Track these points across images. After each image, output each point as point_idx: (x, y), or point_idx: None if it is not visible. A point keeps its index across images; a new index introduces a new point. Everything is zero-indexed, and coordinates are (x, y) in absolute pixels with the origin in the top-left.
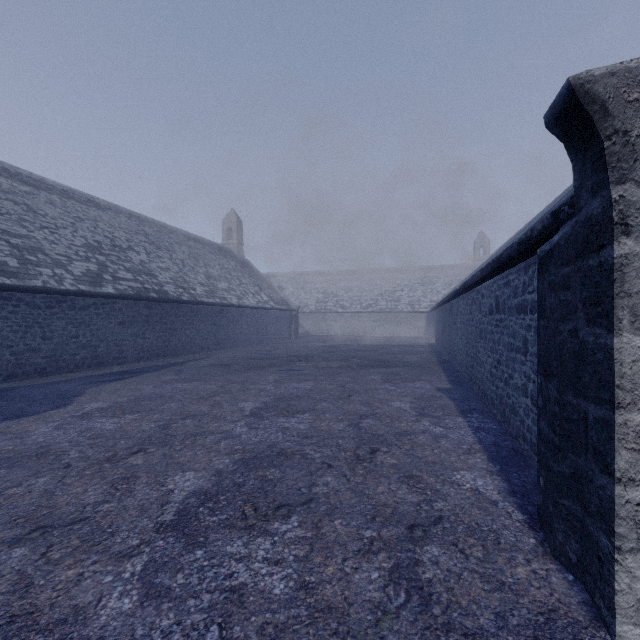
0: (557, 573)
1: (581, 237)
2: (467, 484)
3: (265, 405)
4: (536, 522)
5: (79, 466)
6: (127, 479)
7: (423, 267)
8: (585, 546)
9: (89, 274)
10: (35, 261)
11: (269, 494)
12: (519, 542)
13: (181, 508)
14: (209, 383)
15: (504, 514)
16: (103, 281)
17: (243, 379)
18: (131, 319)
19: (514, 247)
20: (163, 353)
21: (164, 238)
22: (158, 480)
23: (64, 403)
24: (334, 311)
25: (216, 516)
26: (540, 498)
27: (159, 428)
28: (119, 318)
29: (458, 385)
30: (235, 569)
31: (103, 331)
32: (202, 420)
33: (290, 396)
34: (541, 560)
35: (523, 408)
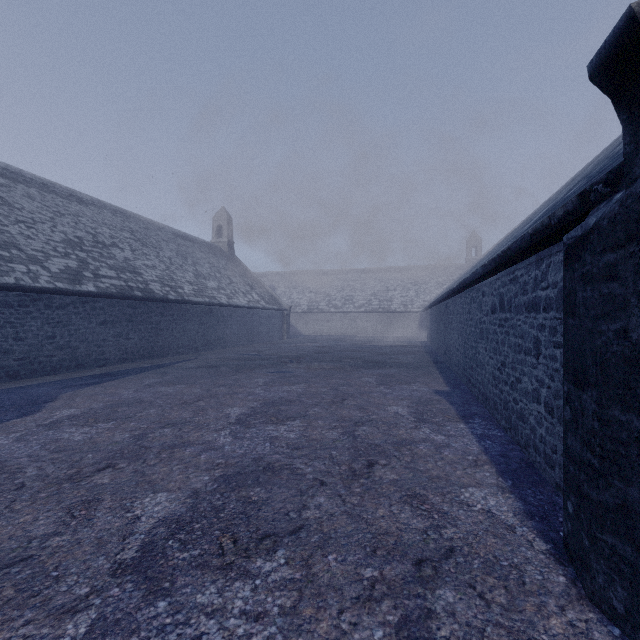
0: (599, 626)
1: (635, 214)
2: (478, 504)
3: (253, 411)
4: (562, 553)
5: (34, 487)
6: (87, 503)
7: (416, 267)
8: (638, 597)
9: (68, 271)
10: (8, 257)
11: (252, 521)
12: (547, 581)
13: (146, 541)
14: (194, 386)
15: (524, 543)
16: (83, 278)
17: (231, 382)
18: (114, 319)
19: (526, 238)
20: (148, 354)
21: (151, 235)
22: (124, 504)
23: (32, 410)
24: (326, 311)
25: (187, 551)
26: (568, 526)
27: (134, 439)
28: (100, 318)
29: (456, 387)
30: (204, 629)
31: (83, 331)
32: (183, 429)
33: (280, 400)
34: (577, 607)
35: (534, 415)
